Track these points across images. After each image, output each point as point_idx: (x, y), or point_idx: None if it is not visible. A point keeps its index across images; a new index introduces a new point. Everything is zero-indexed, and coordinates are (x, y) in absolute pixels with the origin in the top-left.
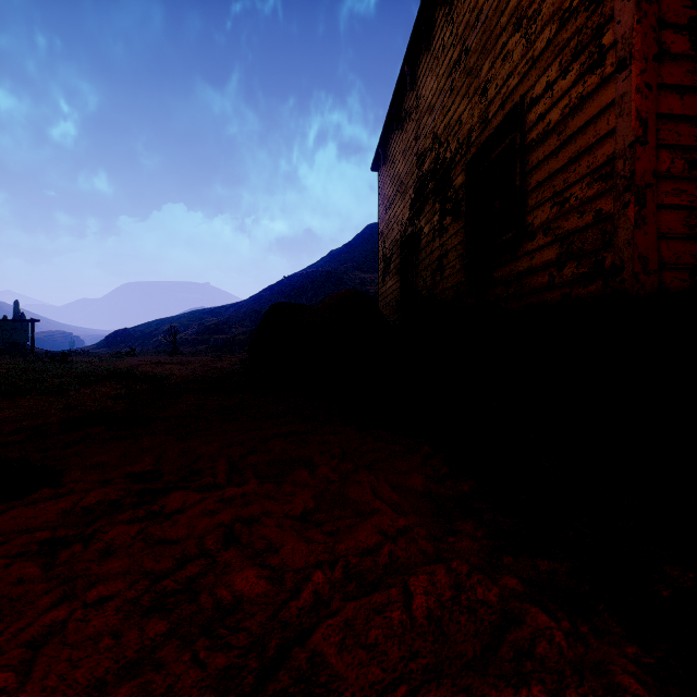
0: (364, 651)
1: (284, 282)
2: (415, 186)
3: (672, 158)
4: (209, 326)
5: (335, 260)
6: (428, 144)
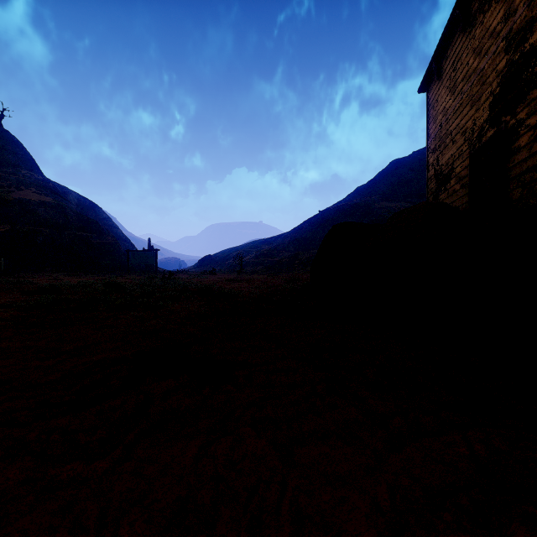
0: None
1: (319, 215)
2: (503, 76)
3: None
4: (263, 252)
5: (362, 194)
6: None
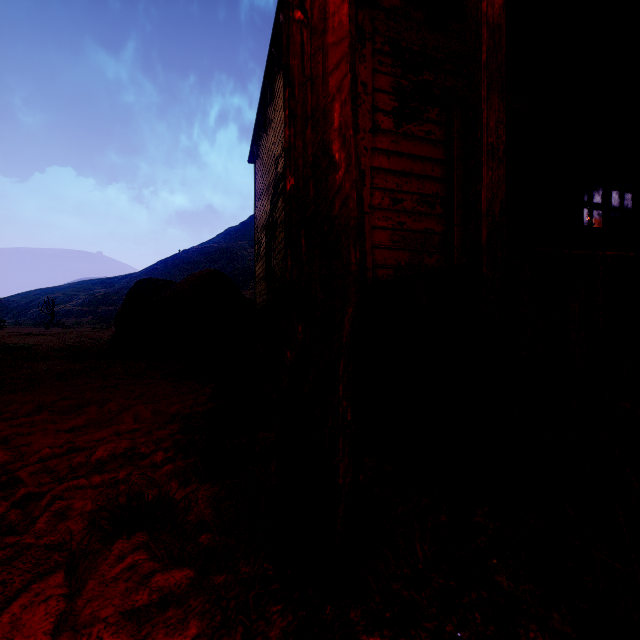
0: (47, 474)
1: (179, 256)
2: (273, 184)
3: (383, 196)
4: (97, 297)
5: (232, 237)
6: (280, 151)
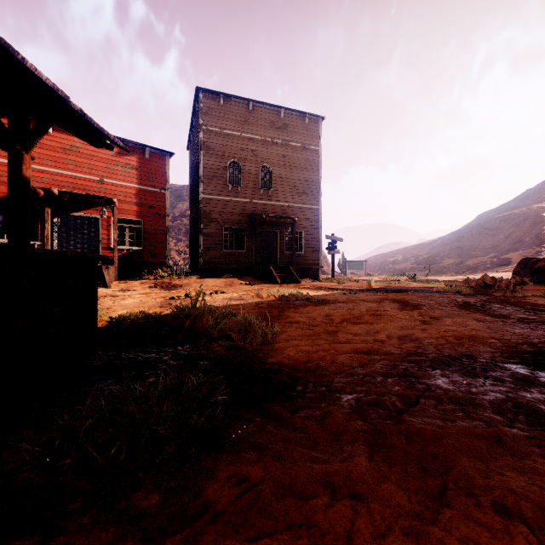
0: None
1: (481, 225)
2: None
3: None
4: (425, 258)
5: (530, 199)
6: None
